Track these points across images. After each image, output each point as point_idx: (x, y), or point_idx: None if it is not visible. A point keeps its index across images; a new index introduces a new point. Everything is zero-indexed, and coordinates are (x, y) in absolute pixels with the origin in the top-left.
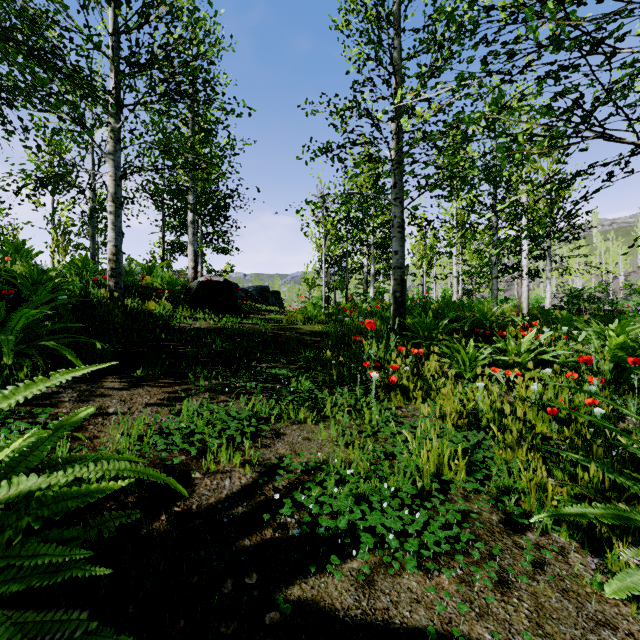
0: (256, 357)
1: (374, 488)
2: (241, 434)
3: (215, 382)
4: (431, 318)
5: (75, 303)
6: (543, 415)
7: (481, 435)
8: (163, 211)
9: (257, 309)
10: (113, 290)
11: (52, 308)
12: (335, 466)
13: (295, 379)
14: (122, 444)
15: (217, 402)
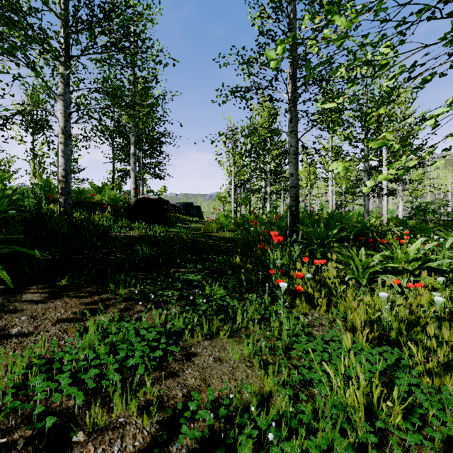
0: (176, 262)
1: (300, 448)
2: (149, 357)
3: (135, 289)
4: (323, 228)
5: (29, 216)
6: (452, 328)
7: (396, 352)
8: (113, 146)
9: (182, 220)
10: (63, 205)
11: (5, 221)
12: (250, 409)
13: (209, 284)
14: (2, 385)
15: (131, 315)
